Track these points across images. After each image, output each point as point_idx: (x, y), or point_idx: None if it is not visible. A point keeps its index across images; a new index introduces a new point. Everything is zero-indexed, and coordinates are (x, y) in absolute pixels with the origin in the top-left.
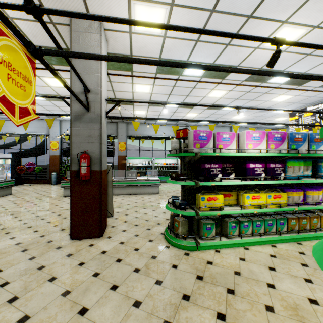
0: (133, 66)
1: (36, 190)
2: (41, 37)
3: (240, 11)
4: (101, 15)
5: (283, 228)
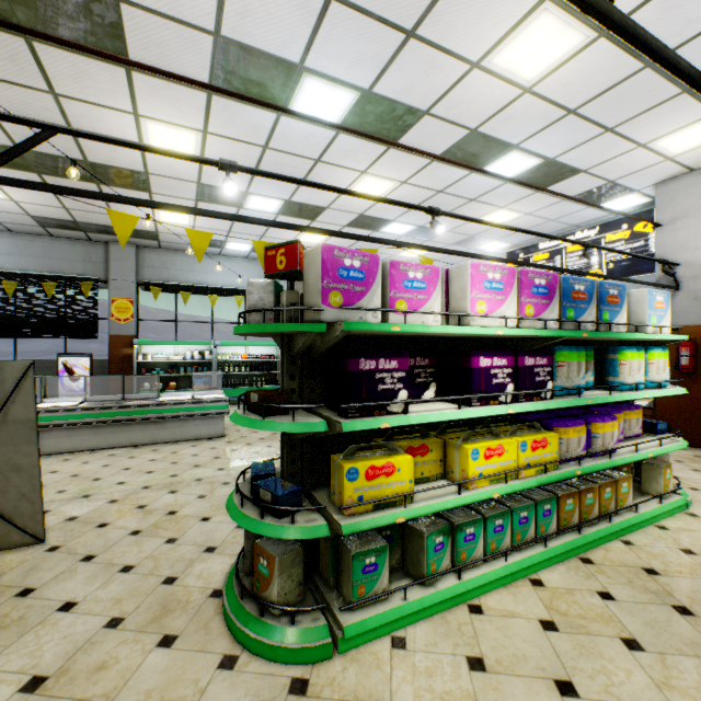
0: (129, 46)
1: None
2: None
3: None
4: None
5: (551, 524)
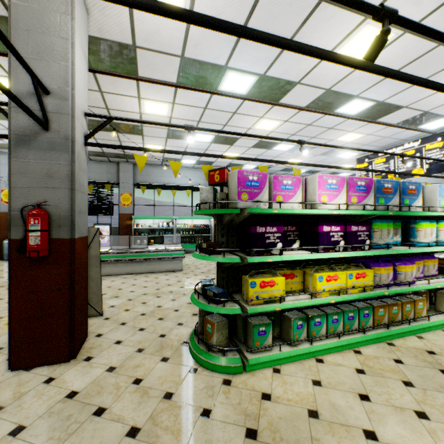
0: (139, 67)
1: None
2: None
3: None
4: None
5: (369, 322)
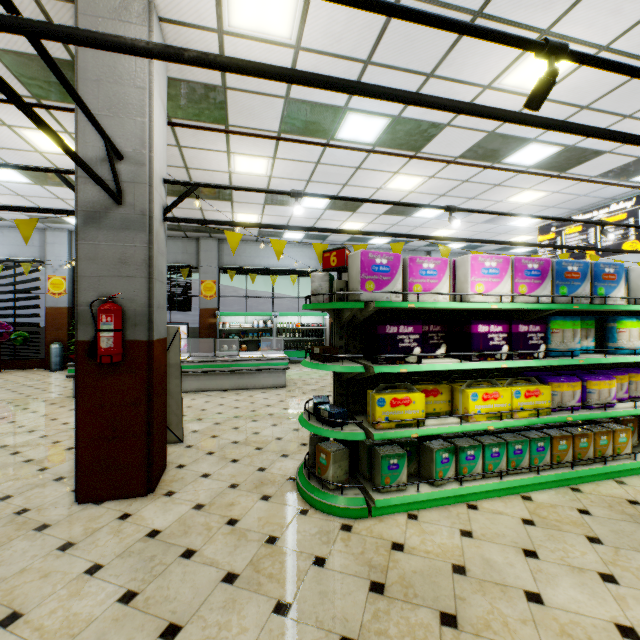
0: (229, 113)
1: (12, 383)
2: None
3: None
4: None
5: (544, 458)
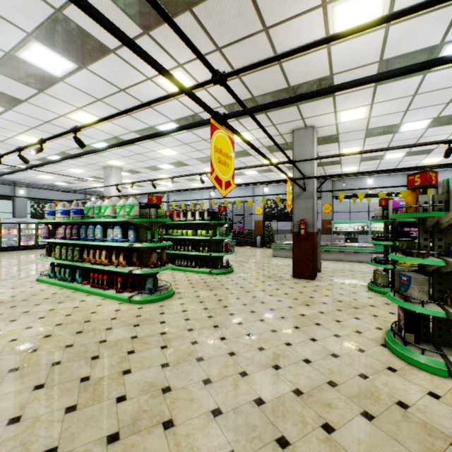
0: (339, 139)
1: (248, 250)
2: (271, 142)
3: (448, 86)
4: (321, 158)
5: None
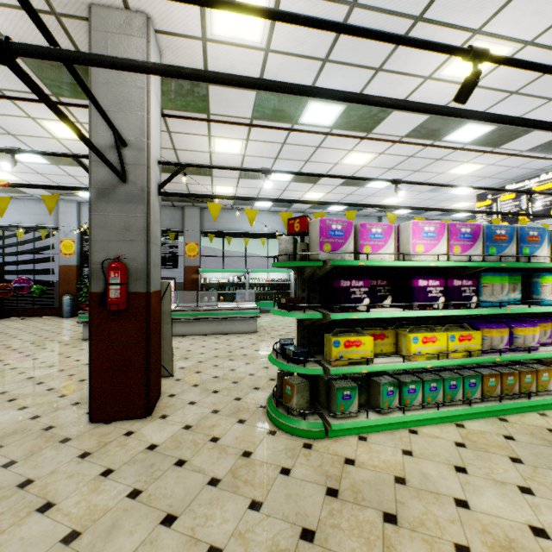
0: (210, 104)
1: (32, 327)
2: (34, 41)
3: (402, 7)
4: None
5: (476, 393)
